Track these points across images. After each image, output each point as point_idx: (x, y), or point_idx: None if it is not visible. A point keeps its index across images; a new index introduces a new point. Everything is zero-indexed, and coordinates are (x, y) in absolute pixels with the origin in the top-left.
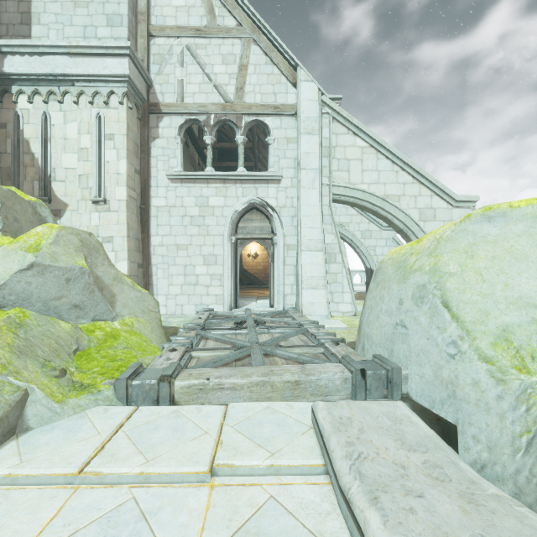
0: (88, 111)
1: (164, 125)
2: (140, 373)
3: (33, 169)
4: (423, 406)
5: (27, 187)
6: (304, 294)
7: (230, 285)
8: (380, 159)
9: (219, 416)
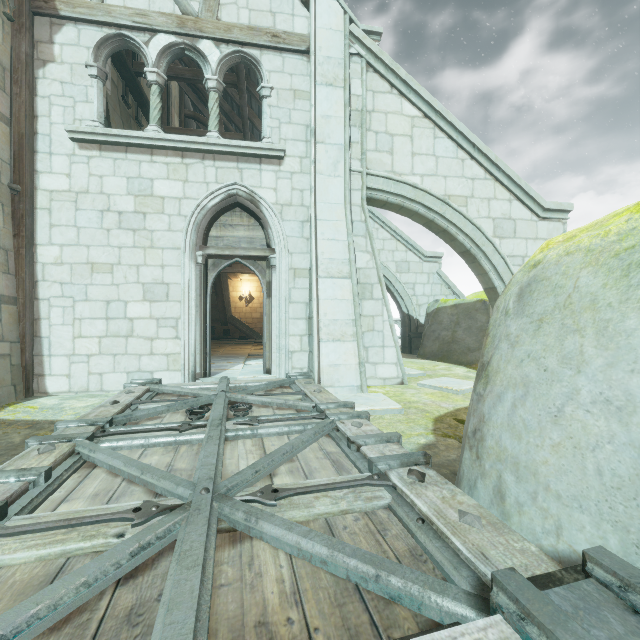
0: None
1: (64, 40)
2: None
3: None
4: None
5: None
6: (324, 350)
7: (193, 337)
8: (439, 137)
9: None
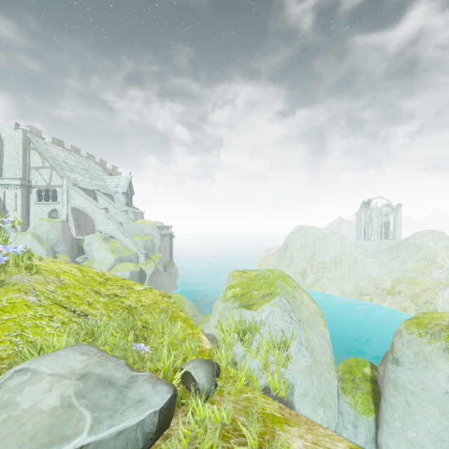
0: (13, 190)
1: (33, 190)
2: None
3: (2, 203)
4: None
5: (1, 207)
6: None
7: None
8: (82, 198)
9: None
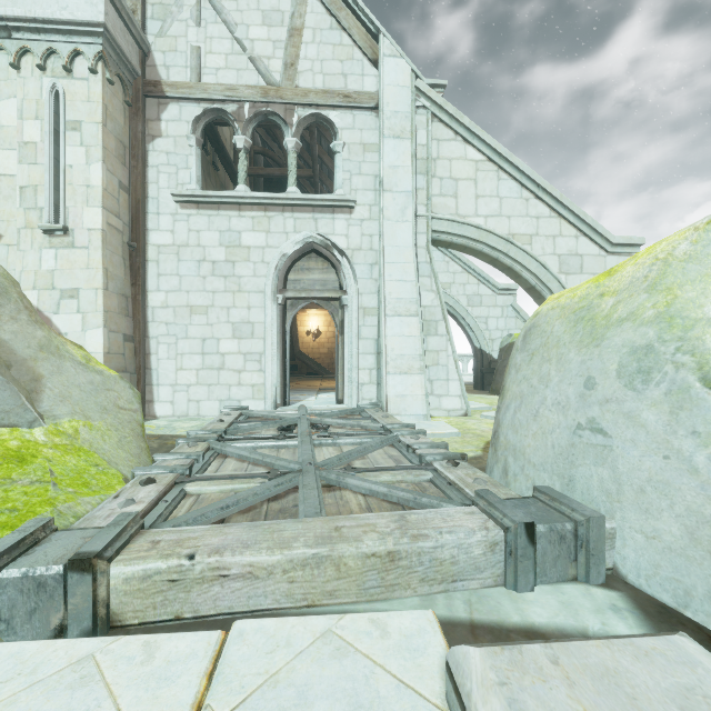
0: (37, 81)
1: (169, 117)
2: (36, 546)
3: None
4: (658, 600)
5: None
6: (391, 382)
7: (275, 370)
8: (503, 179)
9: (196, 675)
